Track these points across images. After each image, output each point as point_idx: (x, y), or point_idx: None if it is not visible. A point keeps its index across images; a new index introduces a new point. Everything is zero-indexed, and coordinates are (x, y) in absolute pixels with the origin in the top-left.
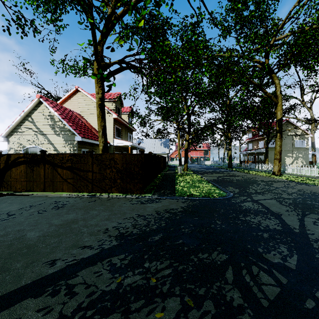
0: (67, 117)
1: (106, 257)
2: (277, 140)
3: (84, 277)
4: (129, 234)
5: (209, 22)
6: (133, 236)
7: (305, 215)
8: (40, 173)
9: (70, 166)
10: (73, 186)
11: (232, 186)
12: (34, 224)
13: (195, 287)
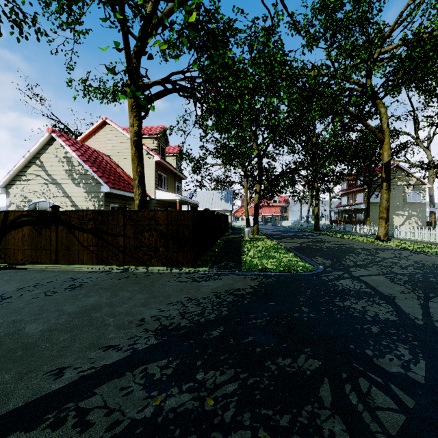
0: (89, 159)
1: (139, 364)
2: (384, 192)
3: (105, 397)
4: (175, 327)
5: (289, 27)
6: (180, 330)
7: (429, 299)
8: (51, 237)
9: (93, 228)
10: (97, 256)
11: (321, 256)
12: (38, 311)
13: (273, 414)
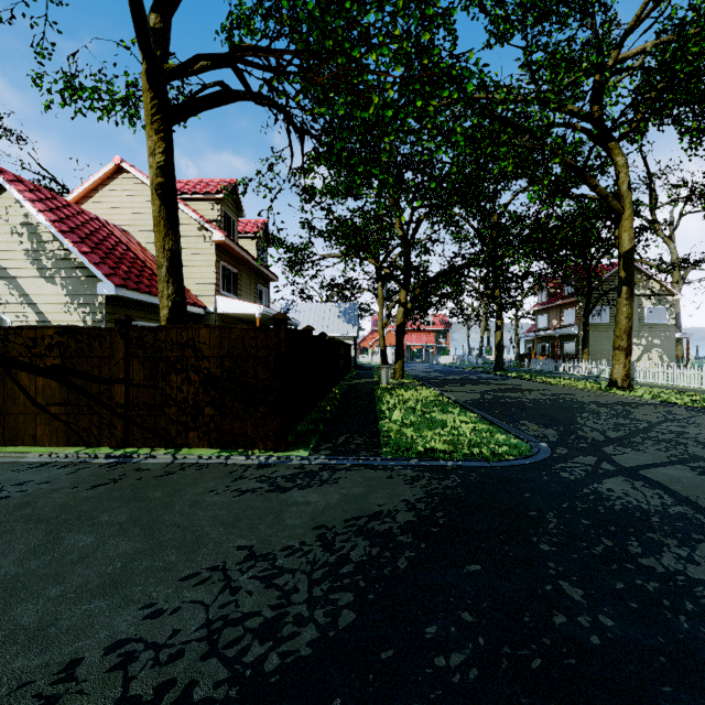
0: (77, 230)
1: None
2: (623, 302)
3: None
4: None
5: None
6: None
7: None
8: None
9: (58, 366)
10: (68, 426)
11: (531, 419)
12: None
13: None
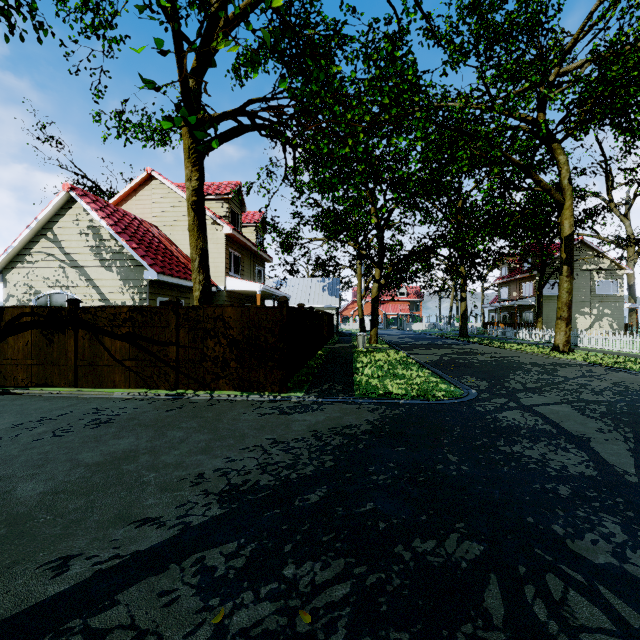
0: (127, 231)
1: (192, 551)
2: (564, 279)
3: (132, 609)
4: (252, 488)
5: (424, 34)
6: (259, 492)
7: None
8: (67, 347)
9: (130, 333)
10: (137, 375)
11: (473, 374)
12: (39, 462)
13: (410, 639)
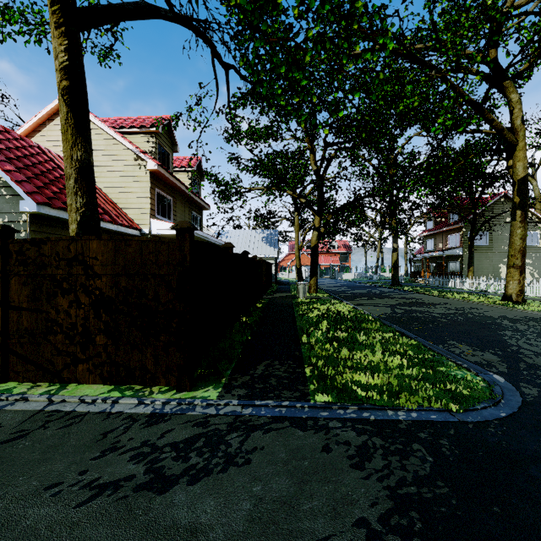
0: (5, 151)
1: None
2: (517, 225)
3: None
4: None
5: None
6: None
7: None
8: None
9: None
10: None
11: (456, 338)
12: None
13: None
